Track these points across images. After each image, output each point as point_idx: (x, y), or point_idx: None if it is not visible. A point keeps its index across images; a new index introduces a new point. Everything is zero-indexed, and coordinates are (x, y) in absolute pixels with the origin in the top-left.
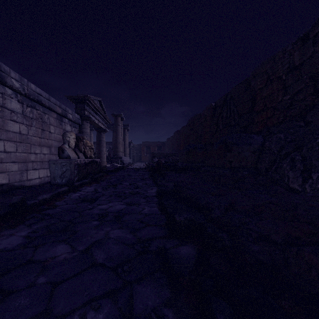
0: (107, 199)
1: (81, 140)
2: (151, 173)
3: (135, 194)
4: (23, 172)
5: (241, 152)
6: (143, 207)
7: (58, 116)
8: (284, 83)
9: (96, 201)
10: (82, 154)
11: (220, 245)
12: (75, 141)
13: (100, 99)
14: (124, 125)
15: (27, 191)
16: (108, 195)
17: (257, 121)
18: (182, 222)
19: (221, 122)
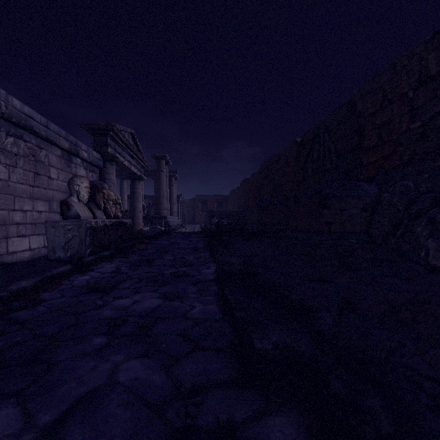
0: (133, 286)
1: (100, 191)
2: (208, 240)
3: (181, 276)
4: (0, 240)
5: (345, 209)
6: (192, 304)
7: (64, 154)
8: (412, 104)
9: (115, 290)
10: (103, 212)
11: (369, 434)
12: (90, 192)
13: (133, 131)
14: (170, 172)
15: (3, 272)
16: (137, 279)
17: (368, 162)
18: (267, 352)
19: (310, 165)
